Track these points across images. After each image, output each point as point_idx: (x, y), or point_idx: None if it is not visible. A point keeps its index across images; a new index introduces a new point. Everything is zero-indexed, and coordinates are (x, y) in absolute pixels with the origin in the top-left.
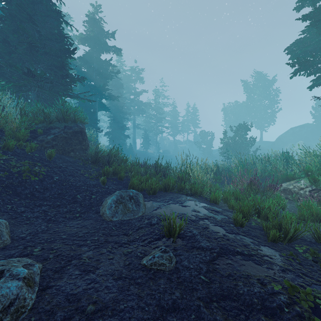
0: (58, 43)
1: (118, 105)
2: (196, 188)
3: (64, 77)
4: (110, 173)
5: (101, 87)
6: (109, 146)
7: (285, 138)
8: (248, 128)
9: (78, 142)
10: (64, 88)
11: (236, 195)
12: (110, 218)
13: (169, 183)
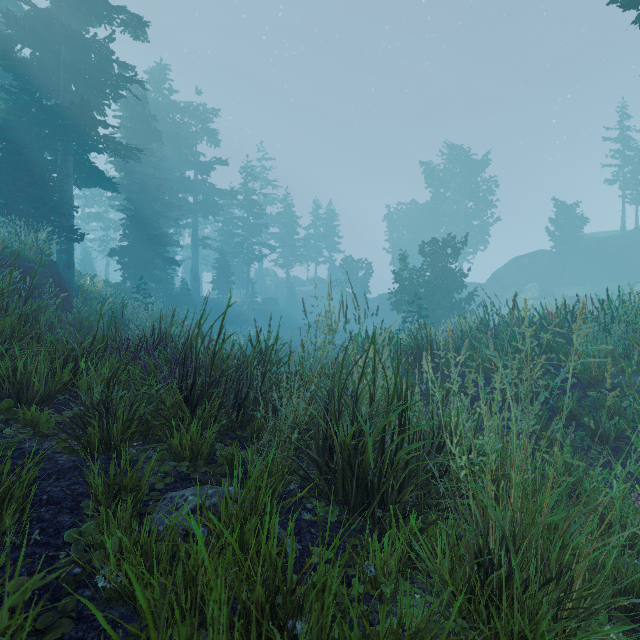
0: None
1: (149, 183)
2: None
3: None
4: None
5: (73, 106)
6: (124, 284)
7: (505, 277)
8: (454, 248)
9: None
10: None
11: None
12: None
13: None
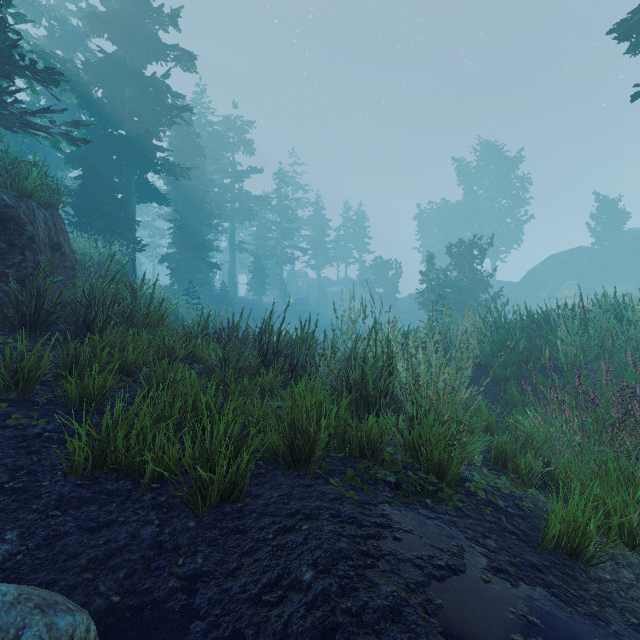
0: None
1: (194, 194)
2: (441, 449)
3: None
4: (34, 378)
5: (139, 138)
6: (172, 287)
7: (541, 276)
8: (480, 249)
9: None
10: None
11: None
12: None
13: (311, 428)
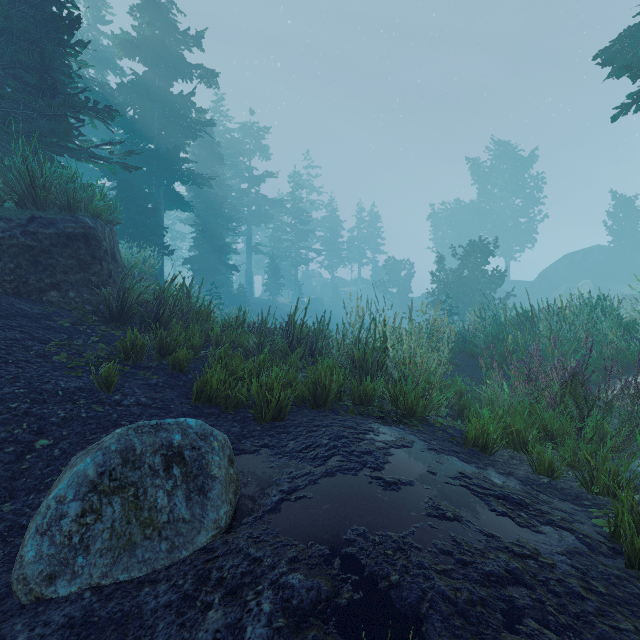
0: (36, 9)
1: (213, 200)
2: (412, 397)
3: (48, 96)
4: (144, 351)
5: (168, 152)
6: (194, 288)
7: (555, 275)
8: (489, 250)
9: (78, 265)
10: (51, 125)
11: (544, 420)
12: (33, 591)
13: (327, 381)
